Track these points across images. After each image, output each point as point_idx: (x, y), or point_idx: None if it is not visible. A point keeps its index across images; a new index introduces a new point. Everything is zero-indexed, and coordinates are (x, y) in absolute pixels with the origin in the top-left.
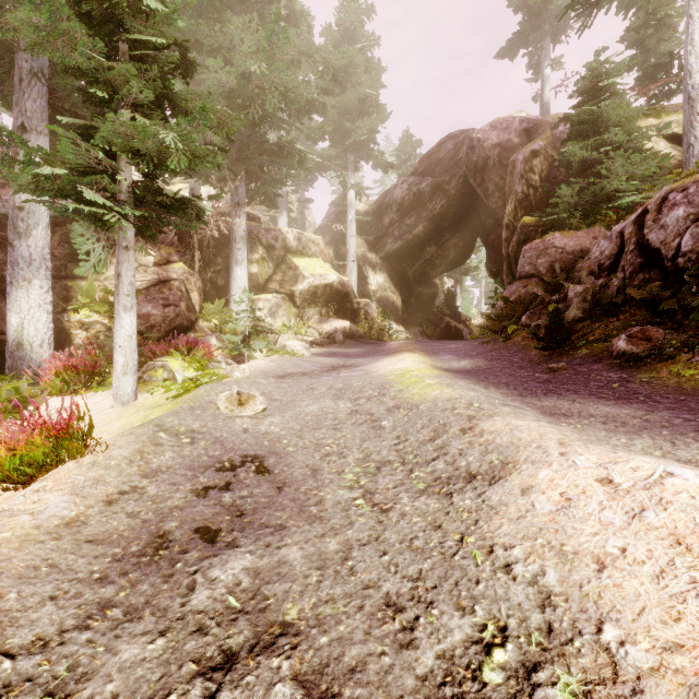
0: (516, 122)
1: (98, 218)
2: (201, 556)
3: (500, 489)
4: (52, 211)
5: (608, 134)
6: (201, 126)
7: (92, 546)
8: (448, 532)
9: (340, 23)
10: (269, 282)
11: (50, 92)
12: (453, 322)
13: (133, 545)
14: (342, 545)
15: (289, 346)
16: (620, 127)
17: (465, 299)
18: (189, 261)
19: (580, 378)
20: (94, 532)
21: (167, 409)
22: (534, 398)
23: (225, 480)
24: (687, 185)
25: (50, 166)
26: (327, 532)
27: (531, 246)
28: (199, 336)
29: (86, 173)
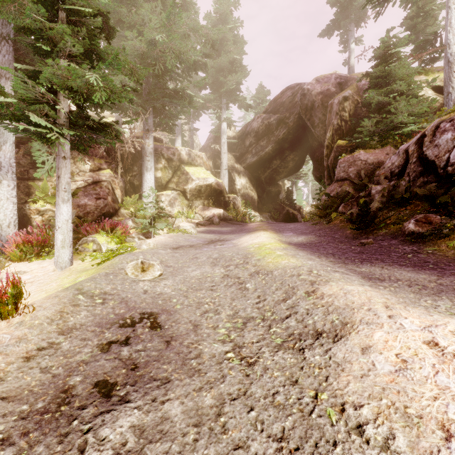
0: (332, 78)
1: (43, 136)
2: (96, 412)
3: (343, 347)
4: (8, 130)
5: (395, 85)
6: (115, 69)
7: (3, 403)
8: (304, 388)
9: (216, 11)
10: (169, 183)
11: (16, 51)
12: (291, 210)
13: (40, 401)
14: (216, 399)
15: (182, 226)
16: (404, 80)
17: (299, 195)
18: (114, 168)
19: (384, 250)
20: (8, 388)
21: (91, 273)
22: (354, 265)
23: (125, 334)
24: (453, 117)
25: (3, 96)
26: (203, 385)
27: (344, 159)
28: (120, 220)
29: (35, 104)
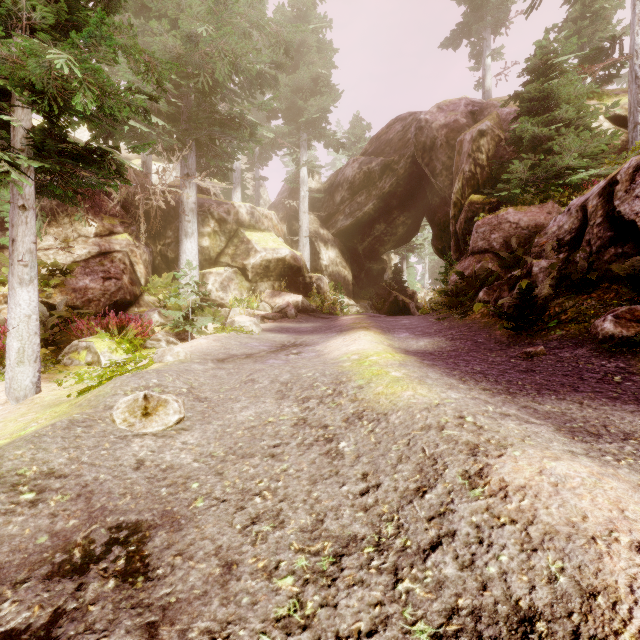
0: (462, 105)
1: None
2: None
3: None
4: None
5: (559, 111)
6: (102, 44)
7: None
8: None
9: (293, 4)
10: (221, 255)
11: None
12: (401, 296)
13: None
14: None
15: (238, 322)
16: (572, 103)
17: (411, 275)
18: (135, 233)
19: (567, 366)
20: None
21: (58, 413)
22: (527, 396)
23: (54, 603)
24: None
25: None
26: None
27: (484, 221)
28: (141, 312)
29: None
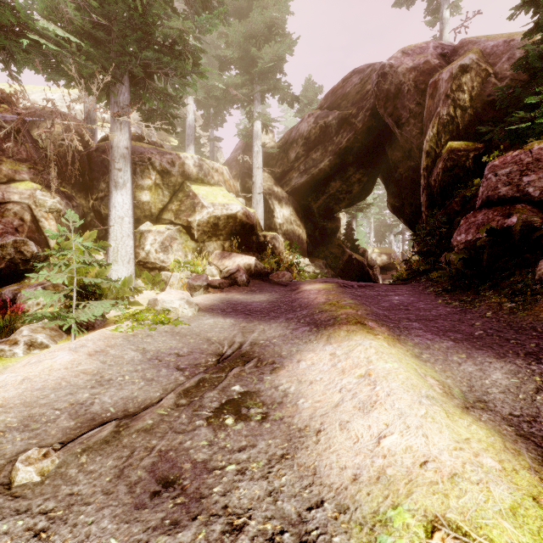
0: (431, 47)
1: None
2: None
3: None
4: None
5: None
6: None
7: None
8: None
9: None
10: (163, 212)
11: None
12: (354, 254)
13: None
14: None
15: (162, 302)
16: None
17: (359, 233)
18: (46, 181)
19: None
20: None
21: None
22: None
23: None
24: None
25: None
26: None
27: (504, 160)
28: (23, 286)
29: None
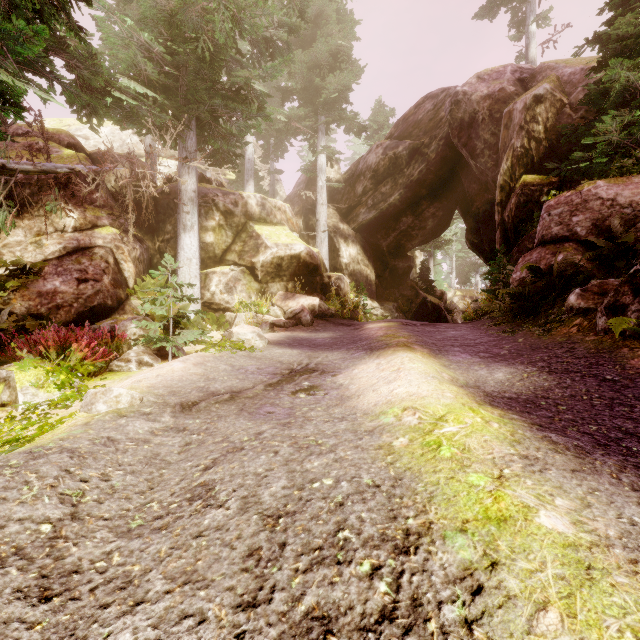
0: (508, 72)
1: None
2: None
3: None
4: None
5: None
6: None
7: None
8: None
9: None
10: (227, 253)
11: None
12: (429, 297)
13: None
14: None
15: (237, 334)
16: None
17: (438, 273)
18: (123, 226)
19: None
20: None
21: None
22: None
23: None
24: None
25: None
26: None
27: (558, 200)
28: (118, 321)
29: None
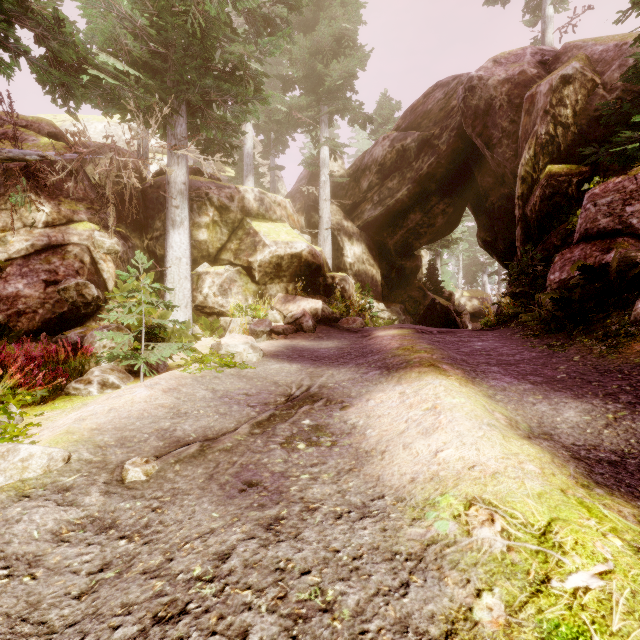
0: (528, 54)
1: None
2: None
3: None
4: None
5: None
6: None
7: None
8: None
9: None
10: (222, 251)
11: None
12: (437, 298)
13: None
14: None
15: (226, 346)
16: None
17: (445, 273)
18: (103, 221)
19: None
20: None
21: None
22: None
23: None
24: None
25: None
26: None
27: (606, 187)
28: (88, 330)
29: None
